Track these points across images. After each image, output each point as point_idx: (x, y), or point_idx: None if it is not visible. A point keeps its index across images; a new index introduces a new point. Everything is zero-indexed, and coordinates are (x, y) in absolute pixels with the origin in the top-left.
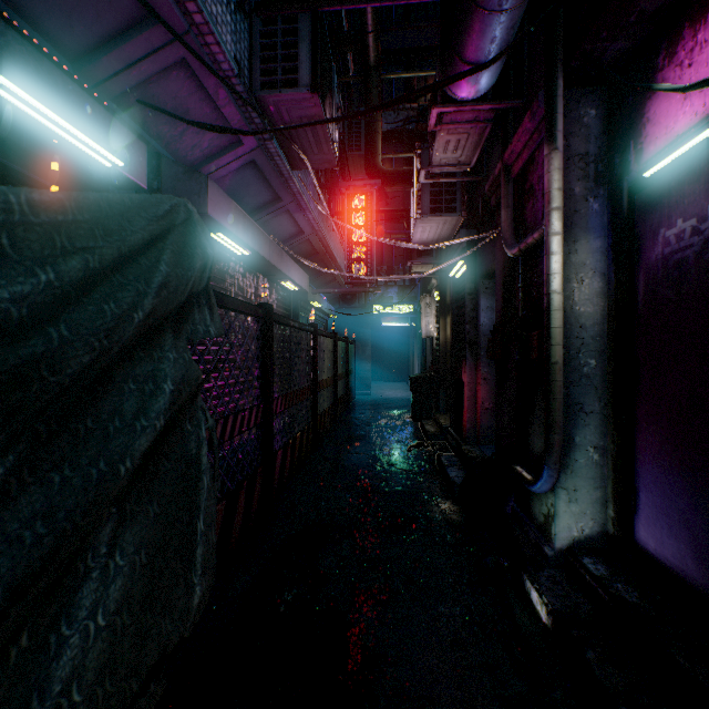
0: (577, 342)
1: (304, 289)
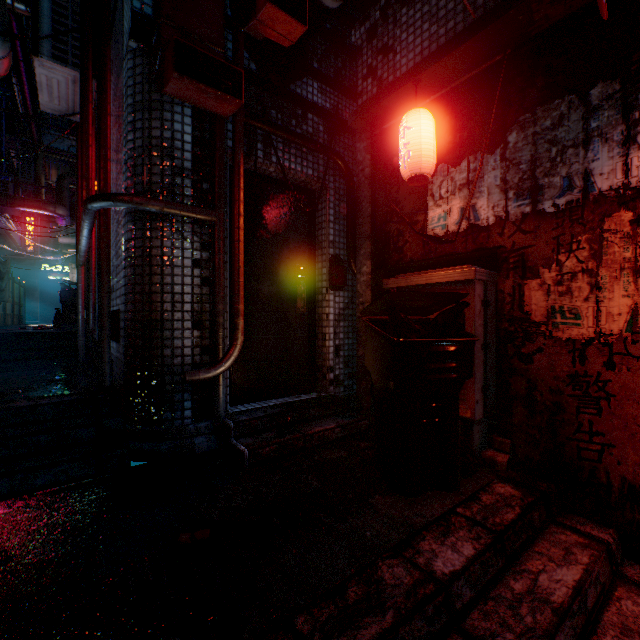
0: None
1: None
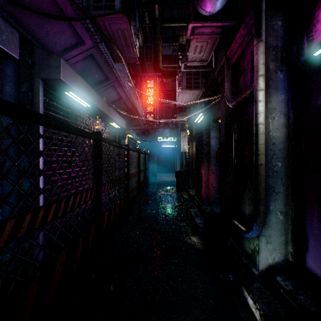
0: (271, 153)
1: (123, 127)
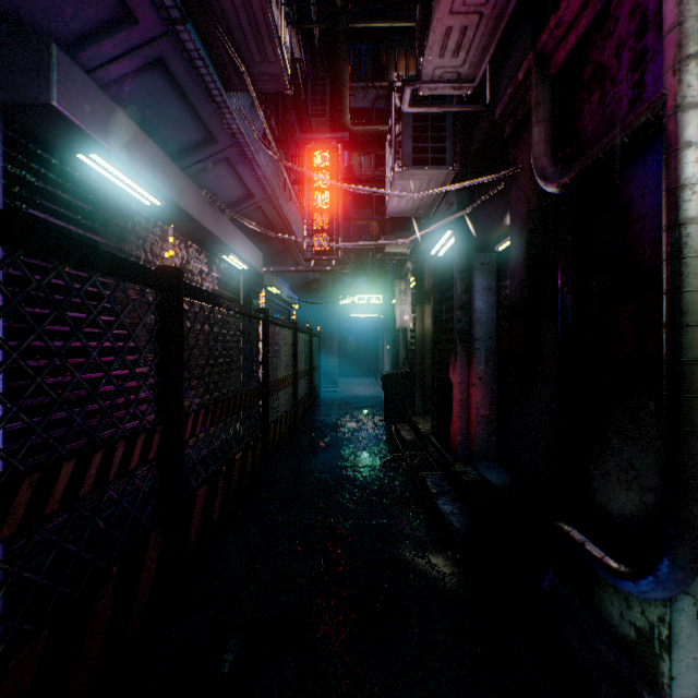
0: None
1: (255, 268)
